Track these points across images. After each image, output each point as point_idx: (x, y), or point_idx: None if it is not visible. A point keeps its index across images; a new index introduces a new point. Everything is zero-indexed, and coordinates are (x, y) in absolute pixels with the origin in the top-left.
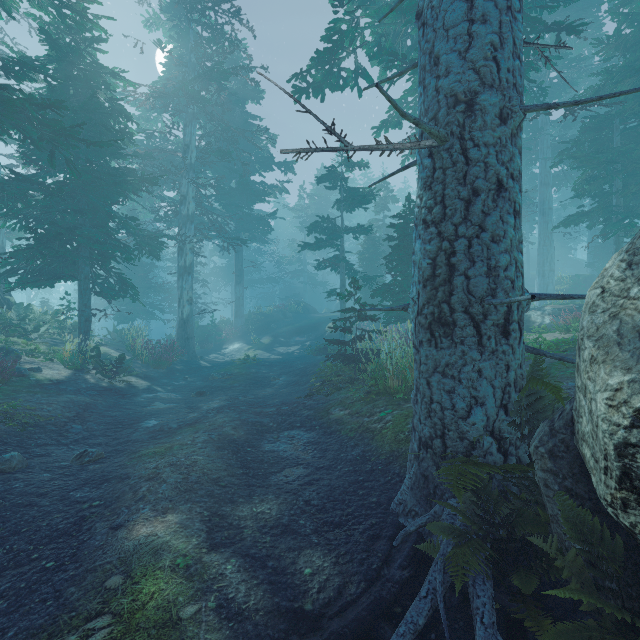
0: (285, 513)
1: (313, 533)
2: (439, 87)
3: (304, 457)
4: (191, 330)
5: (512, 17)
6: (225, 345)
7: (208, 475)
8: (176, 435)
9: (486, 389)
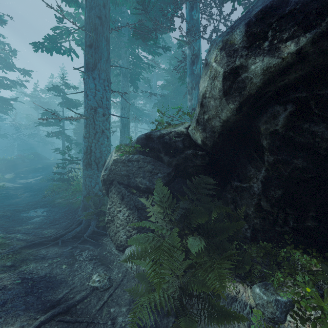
0: (37, 225)
1: (48, 227)
2: (88, 103)
3: (43, 215)
4: None
5: (106, 91)
6: None
7: None
8: None
9: (99, 180)
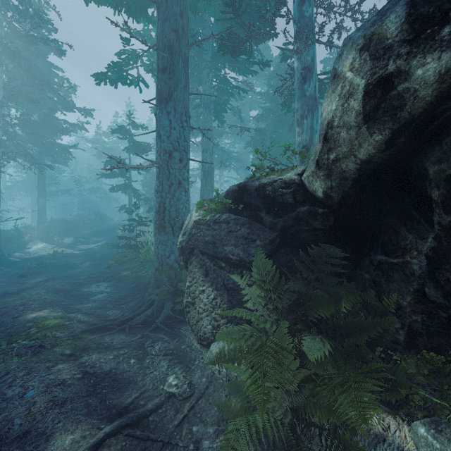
0: (100, 304)
1: (113, 307)
2: (161, 145)
3: (107, 291)
4: None
5: (184, 129)
6: (28, 246)
7: (56, 299)
8: (22, 292)
9: (175, 248)
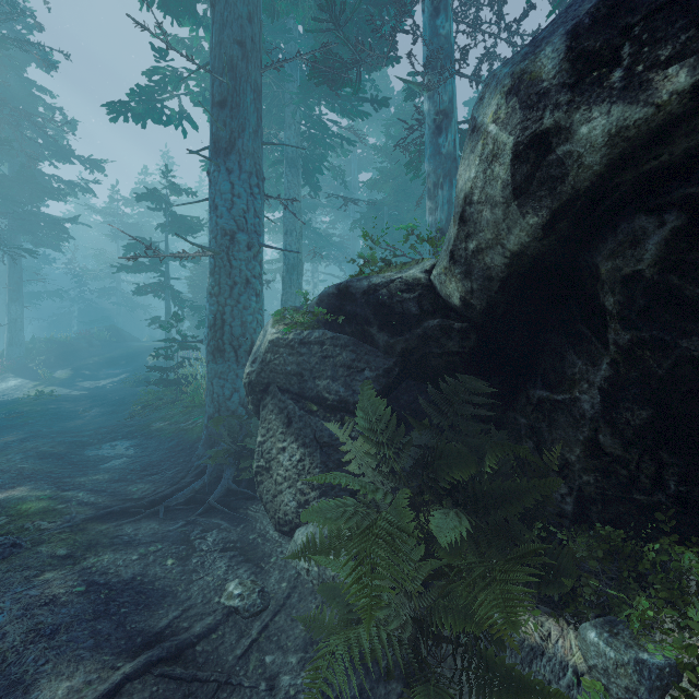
0: (116, 475)
1: (138, 479)
2: (218, 222)
3: (128, 454)
4: None
5: (254, 198)
6: None
7: (41, 469)
8: None
9: (240, 384)
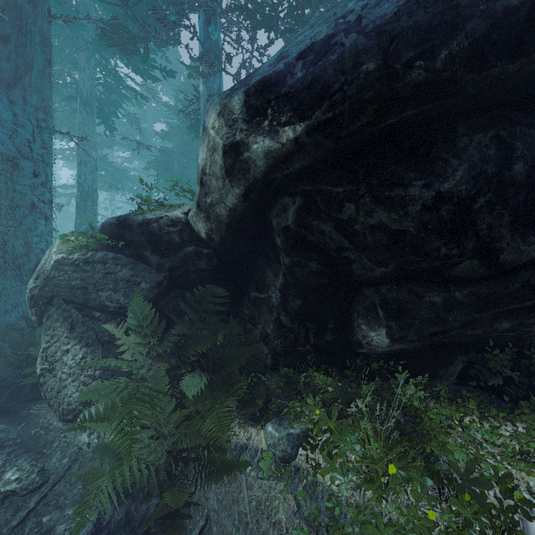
0: None
1: None
2: None
3: None
4: None
5: (40, 131)
6: None
7: None
8: None
9: (24, 299)
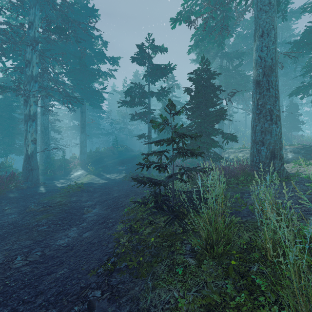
0: None
1: None
2: None
3: None
4: (35, 163)
5: None
6: (72, 172)
7: None
8: None
9: None
